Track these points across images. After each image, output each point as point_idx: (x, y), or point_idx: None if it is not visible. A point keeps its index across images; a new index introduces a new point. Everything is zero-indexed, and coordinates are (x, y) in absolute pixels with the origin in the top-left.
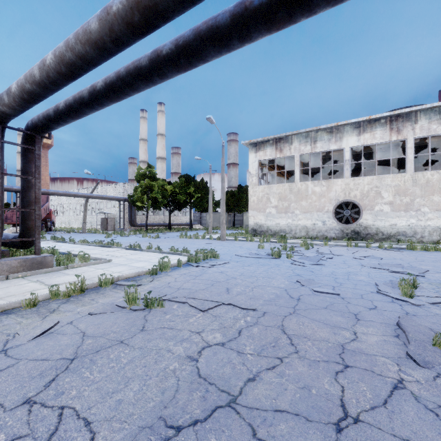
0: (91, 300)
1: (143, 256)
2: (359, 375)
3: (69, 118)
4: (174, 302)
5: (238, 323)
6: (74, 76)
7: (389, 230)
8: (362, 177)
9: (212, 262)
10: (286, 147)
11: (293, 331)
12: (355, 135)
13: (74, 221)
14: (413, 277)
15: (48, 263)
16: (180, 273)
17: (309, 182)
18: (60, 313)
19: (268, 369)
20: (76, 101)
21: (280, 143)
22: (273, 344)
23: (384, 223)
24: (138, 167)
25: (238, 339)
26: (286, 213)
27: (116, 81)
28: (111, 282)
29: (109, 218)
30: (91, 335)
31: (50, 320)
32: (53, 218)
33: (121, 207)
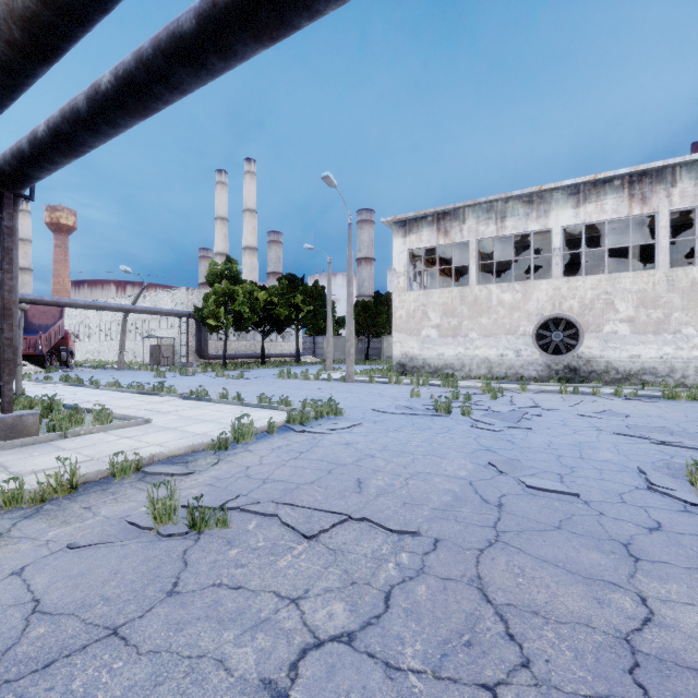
0: (86, 510)
1: (210, 412)
2: None
3: (58, 154)
4: (252, 513)
5: (383, 571)
6: (43, 51)
7: (628, 365)
8: (582, 277)
9: (331, 424)
10: (454, 227)
11: (505, 595)
12: (570, 207)
13: (106, 350)
14: None
15: (28, 428)
16: (271, 447)
17: (492, 285)
18: (7, 545)
19: None
20: (65, 118)
21: (445, 221)
22: (467, 636)
23: (619, 354)
24: (211, 261)
25: (385, 620)
26: (456, 337)
27: (136, 70)
28: (136, 466)
29: (164, 346)
30: (50, 609)
31: None
32: (71, 346)
33: (183, 327)
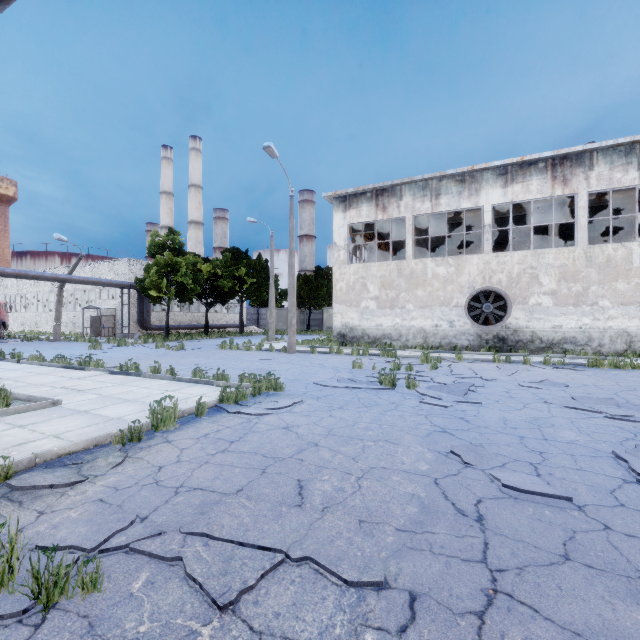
0: None
1: (136, 389)
2: None
3: None
4: (145, 555)
5: None
6: None
7: (551, 335)
8: (509, 252)
9: (270, 402)
10: (392, 203)
11: None
12: (499, 186)
13: (44, 321)
14: None
15: None
16: (196, 435)
17: (428, 259)
18: None
19: None
20: None
21: (383, 197)
22: None
23: (543, 324)
24: (153, 232)
25: None
26: (393, 308)
27: None
28: (4, 475)
29: (105, 317)
30: None
31: None
32: (3, 316)
33: (125, 297)
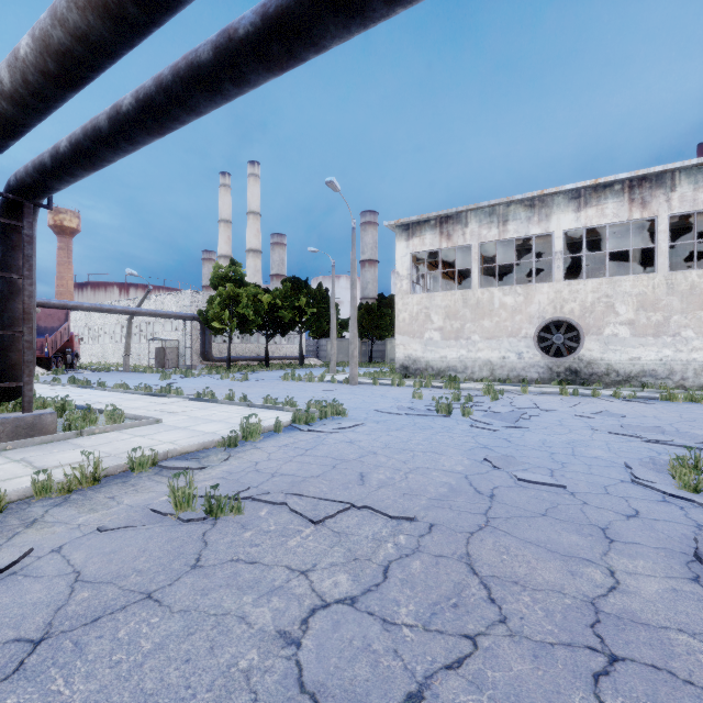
0: (110, 499)
1: (218, 412)
2: (645, 685)
3: (79, 168)
4: (263, 502)
5: (383, 549)
6: (74, 79)
7: (628, 367)
8: (582, 280)
9: (335, 424)
10: (457, 230)
11: (490, 569)
12: (571, 211)
13: (111, 353)
14: (695, 453)
15: (46, 427)
16: (278, 445)
17: (495, 288)
18: (43, 528)
19: (448, 668)
20: (87, 136)
21: (448, 225)
22: (454, 600)
23: (619, 356)
24: (216, 264)
25: (383, 588)
26: (458, 339)
27: (156, 94)
28: (152, 461)
29: (169, 348)
30: (91, 578)
31: (15, 547)
32: (76, 348)
33: (188, 329)
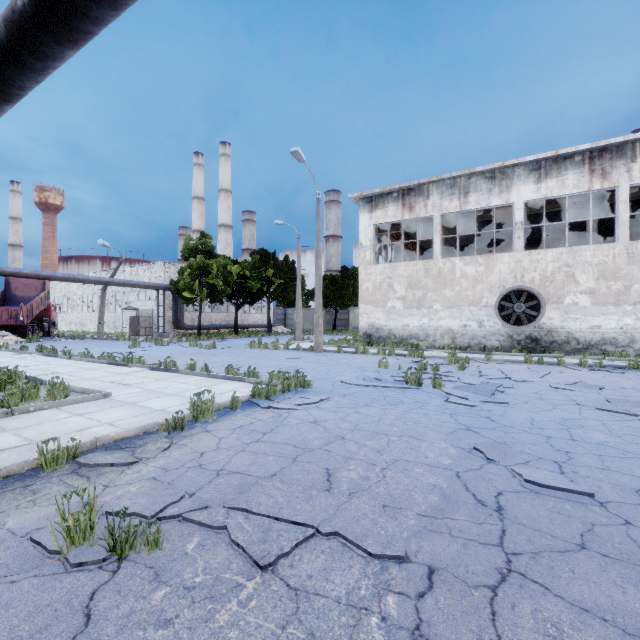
0: None
1: (175, 384)
2: None
3: None
4: (196, 524)
5: (364, 633)
6: None
7: (589, 336)
8: (543, 250)
9: (298, 398)
10: (419, 202)
11: None
12: (531, 182)
13: (88, 321)
14: None
15: None
16: (231, 426)
17: (456, 258)
18: None
19: None
20: None
21: (410, 197)
22: None
23: (579, 324)
24: (186, 236)
25: None
26: (420, 308)
27: None
28: (73, 454)
29: (142, 317)
30: None
31: None
32: (53, 317)
33: (161, 299)
